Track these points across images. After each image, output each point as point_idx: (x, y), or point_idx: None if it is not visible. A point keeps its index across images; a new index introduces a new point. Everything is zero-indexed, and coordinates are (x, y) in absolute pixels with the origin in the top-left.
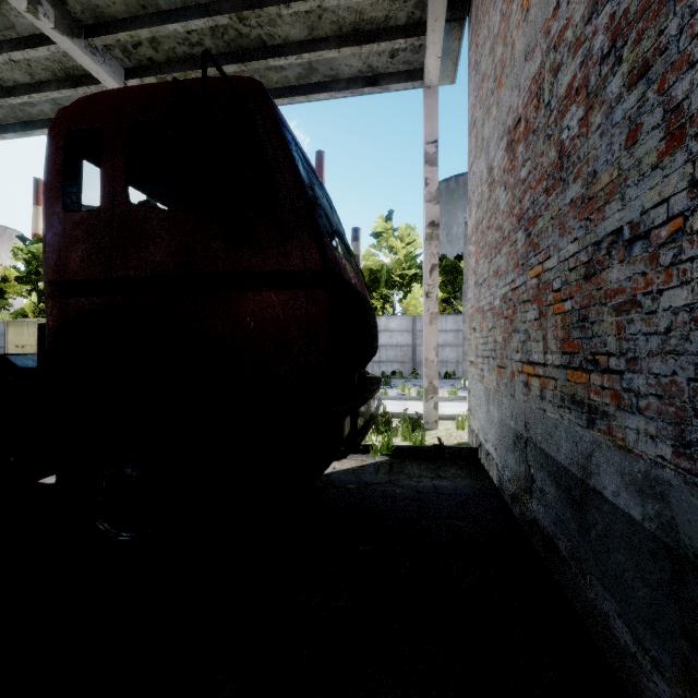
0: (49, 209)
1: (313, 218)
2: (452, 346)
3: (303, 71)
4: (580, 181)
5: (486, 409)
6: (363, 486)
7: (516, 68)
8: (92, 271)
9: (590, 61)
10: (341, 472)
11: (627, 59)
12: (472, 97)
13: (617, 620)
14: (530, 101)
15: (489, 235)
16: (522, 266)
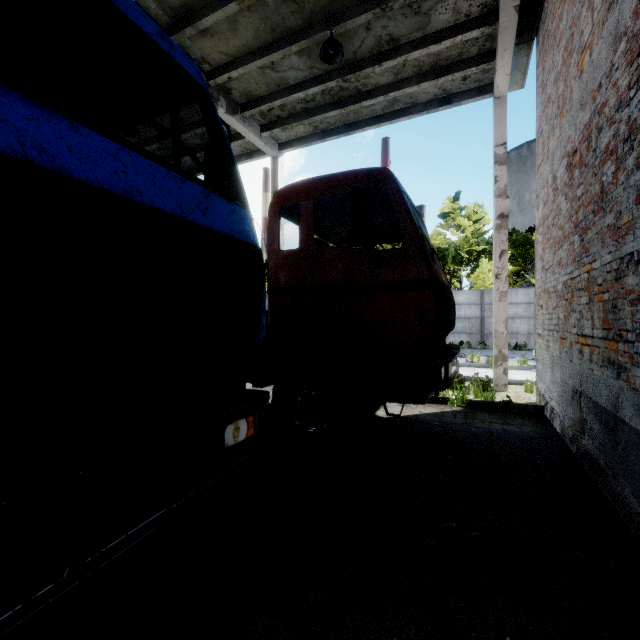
0: (271, 249)
1: (424, 249)
2: (522, 318)
3: (388, 103)
4: (613, 214)
5: (551, 373)
6: (445, 424)
7: (573, 109)
8: (294, 282)
9: (618, 138)
10: (426, 415)
11: (636, 150)
12: (539, 110)
13: (631, 497)
14: (583, 141)
15: (553, 230)
16: (578, 262)
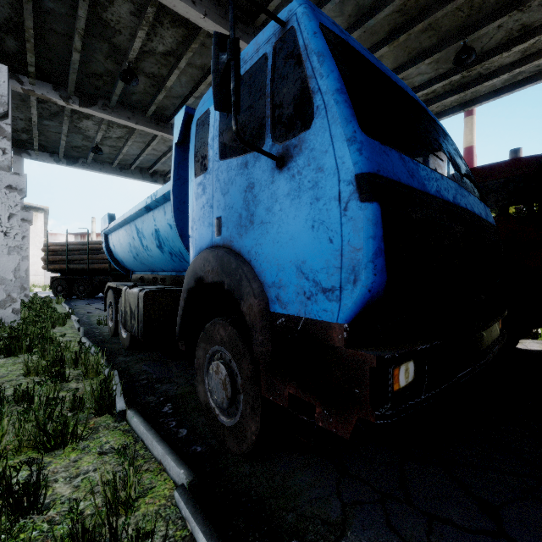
0: None
1: None
2: None
3: (510, 77)
4: None
5: None
6: None
7: None
8: None
9: None
10: None
11: None
12: None
13: None
14: None
15: None
16: None
